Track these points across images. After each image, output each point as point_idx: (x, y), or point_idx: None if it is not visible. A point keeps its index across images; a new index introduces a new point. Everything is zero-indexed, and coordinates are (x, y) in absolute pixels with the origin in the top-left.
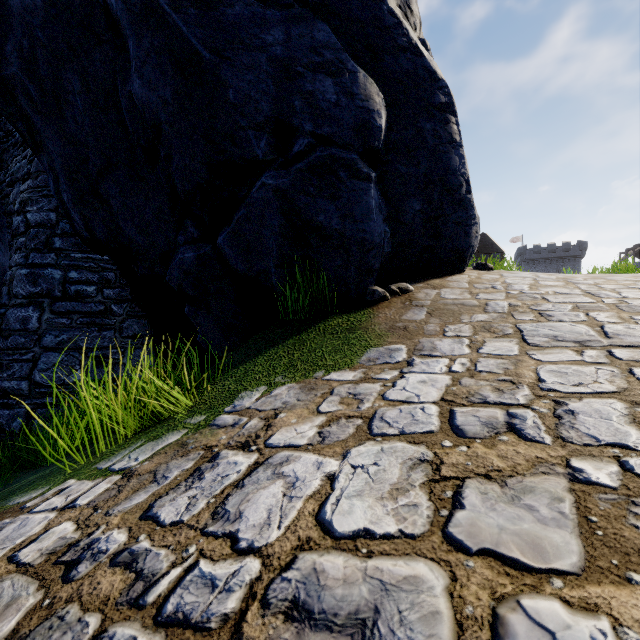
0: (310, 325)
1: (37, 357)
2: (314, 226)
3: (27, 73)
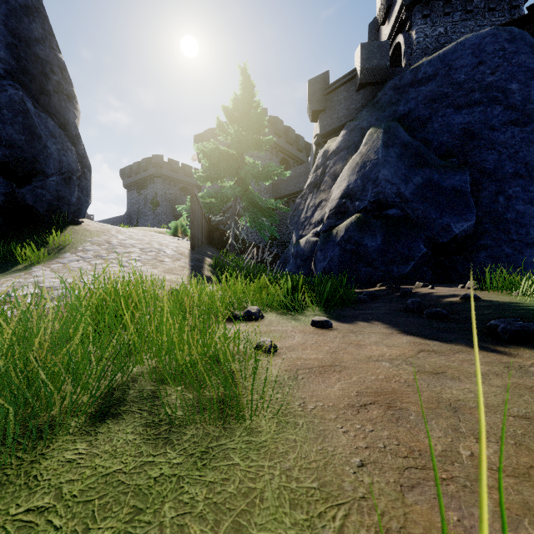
0: (66, 228)
1: None
2: (64, 196)
3: None
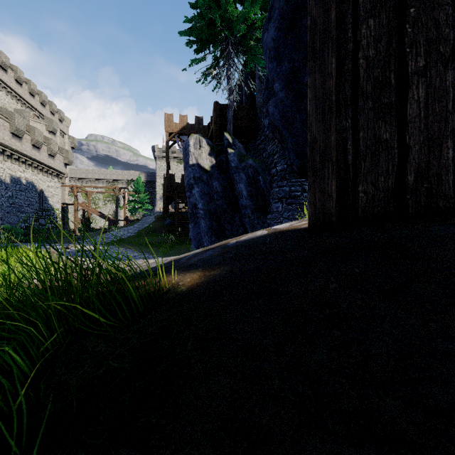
0: None
1: (281, 221)
2: None
3: (281, 117)
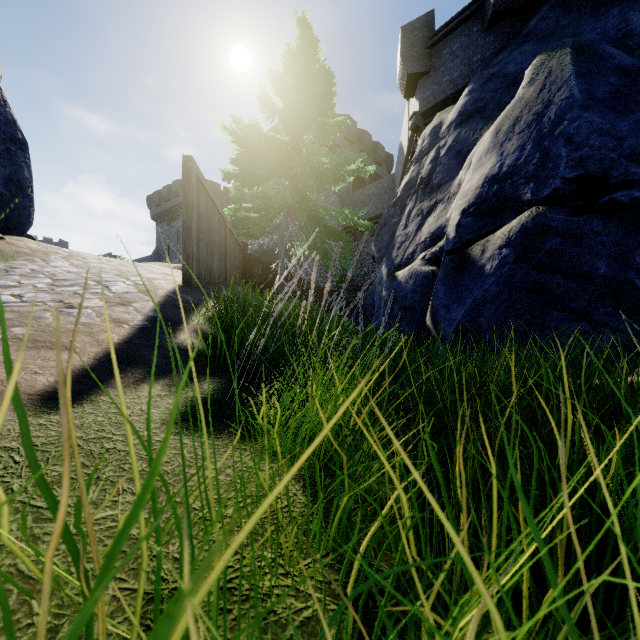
0: None
1: None
2: None
3: None
